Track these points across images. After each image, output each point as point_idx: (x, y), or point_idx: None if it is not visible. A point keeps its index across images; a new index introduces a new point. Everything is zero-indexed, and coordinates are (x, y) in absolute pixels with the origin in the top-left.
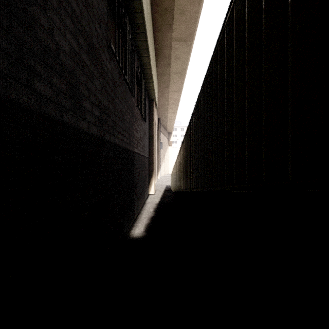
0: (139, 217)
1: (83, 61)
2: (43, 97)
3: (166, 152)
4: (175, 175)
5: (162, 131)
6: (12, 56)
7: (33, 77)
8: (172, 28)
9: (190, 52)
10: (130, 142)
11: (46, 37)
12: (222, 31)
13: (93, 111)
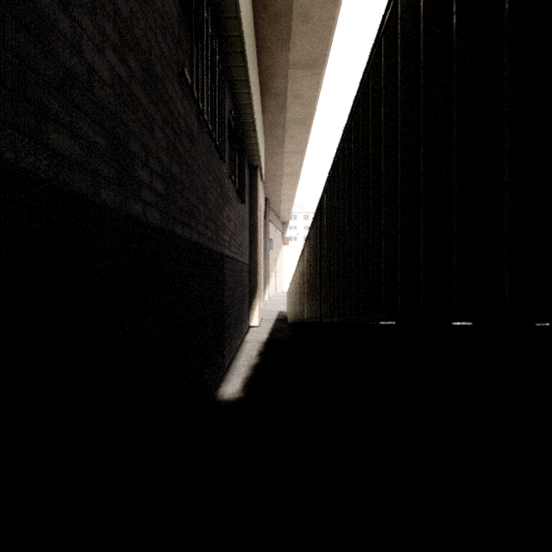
0: (232, 365)
1: (136, 98)
2: (63, 159)
3: (278, 255)
4: (294, 294)
5: (272, 221)
6: (6, 85)
7: (45, 122)
8: (290, 45)
9: (319, 86)
10: (217, 238)
11: (69, 54)
12: (376, 42)
13: (154, 185)
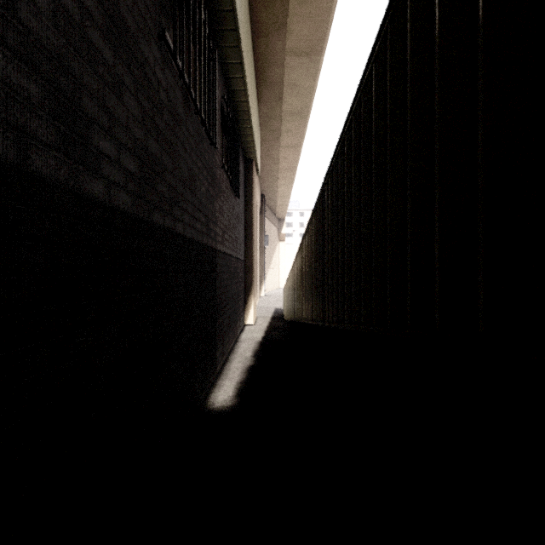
0: (226, 367)
1: (94, 46)
2: None
3: (275, 252)
4: (291, 292)
5: (268, 217)
6: None
7: None
8: (287, 30)
9: (317, 75)
10: (208, 231)
11: None
12: None
13: (122, 161)
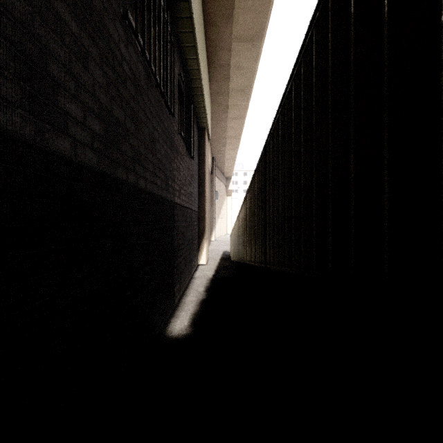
0: (182, 300)
1: (60, 17)
2: None
3: (223, 204)
4: (237, 237)
5: (217, 176)
6: None
7: None
8: (233, 19)
9: (258, 58)
10: (167, 186)
11: None
12: None
13: (88, 123)
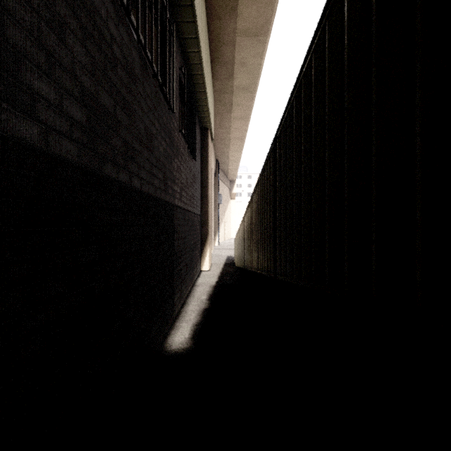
0: (183, 310)
1: None
2: None
3: (227, 208)
4: (241, 242)
5: (221, 179)
6: None
7: None
8: (237, 12)
9: (264, 54)
10: (166, 187)
11: None
12: None
13: (66, 107)
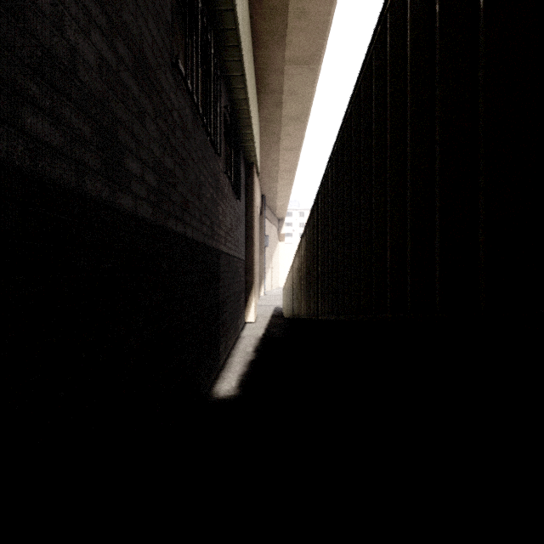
0: (228, 361)
1: (125, 85)
2: (42, 146)
3: (274, 251)
4: (290, 290)
5: (267, 217)
6: None
7: (20, 105)
8: (286, 40)
9: (315, 82)
10: (213, 233)
11: (49, 33)
12: (381, 19)
13: (145, 178)
